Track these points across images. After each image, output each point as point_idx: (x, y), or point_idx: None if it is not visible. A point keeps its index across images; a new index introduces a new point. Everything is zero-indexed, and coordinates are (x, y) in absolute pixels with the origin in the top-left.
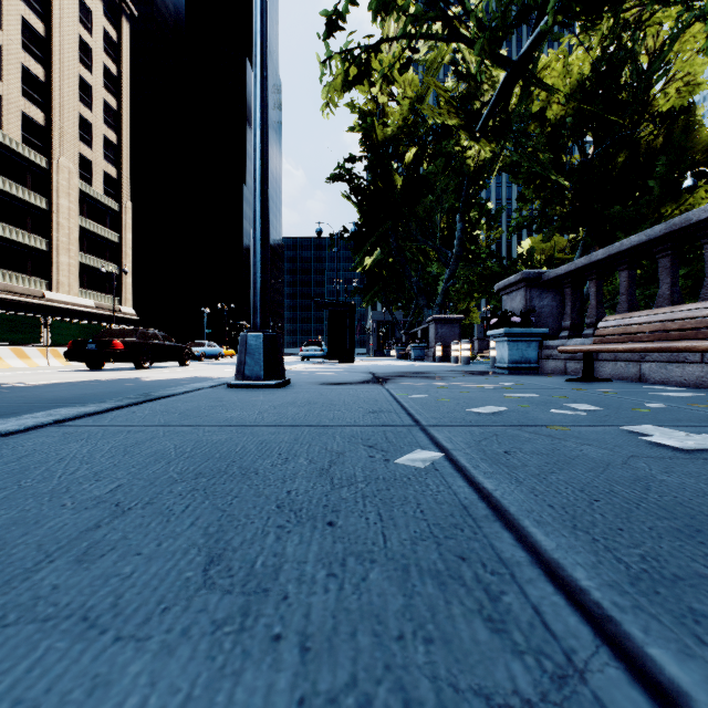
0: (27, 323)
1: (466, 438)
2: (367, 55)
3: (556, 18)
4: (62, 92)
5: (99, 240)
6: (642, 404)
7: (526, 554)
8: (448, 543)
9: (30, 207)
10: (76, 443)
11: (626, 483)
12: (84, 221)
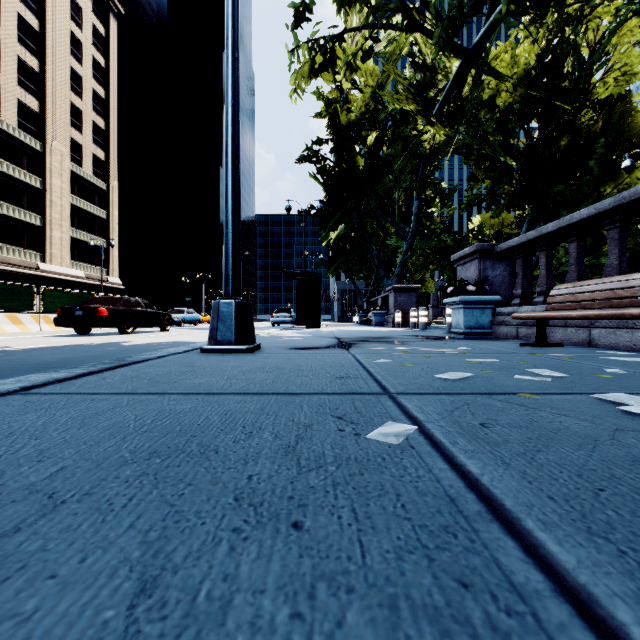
0: (20, 292)
1: (437, 408)
2: (333, 44)
3: (509, 8)
4: (55, 82)
5: (88, 217)
6: (601, 369)
7: (543, 577)
8: (442, 558)
9: (25, 186)
10: (34, 413)
11: (625, 466)
12: (75, 199)
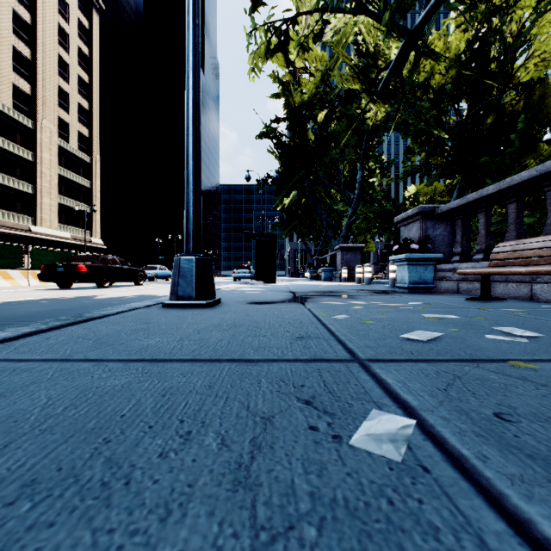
0: (11, 250)
1: (424, 384)
2: (287, 27)
3: None
4: (45, 68)
5: (74, 186)
6: None
7: None
8: None
9: (19, 159)
10: None
11: None
12: (62, 171)
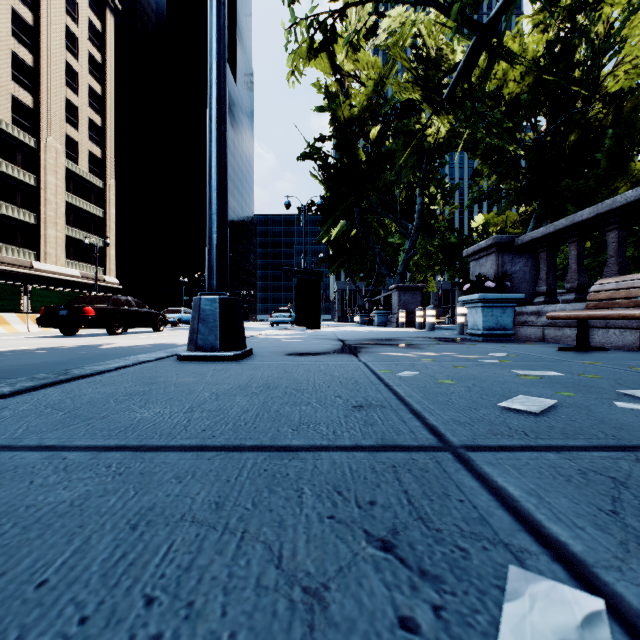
0: (6, 290)
1: (573, 498)
2: (335, 21)
3: None
4: (50, 77)
5: (84, 215)
6: None
7: None
8: None
9: (19, 183)
10: None
11: None
12: (71, 197)
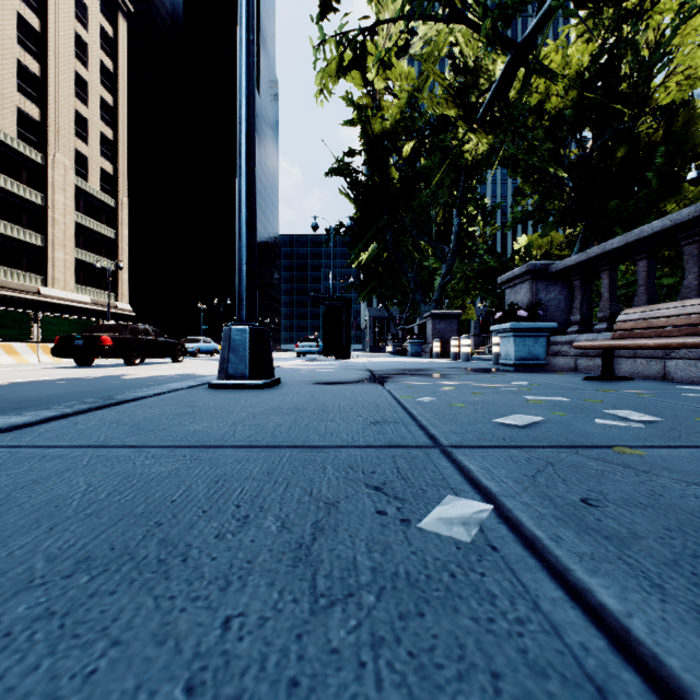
0: (16, 318)
1: (511, 470)
2: (364, 38)
3: None
4: (58, 87)
5: (95, 236)
6: (698, 410)
7: None
8: None
9: (25, 203)
10: None
11: None
12: (80, 217)
